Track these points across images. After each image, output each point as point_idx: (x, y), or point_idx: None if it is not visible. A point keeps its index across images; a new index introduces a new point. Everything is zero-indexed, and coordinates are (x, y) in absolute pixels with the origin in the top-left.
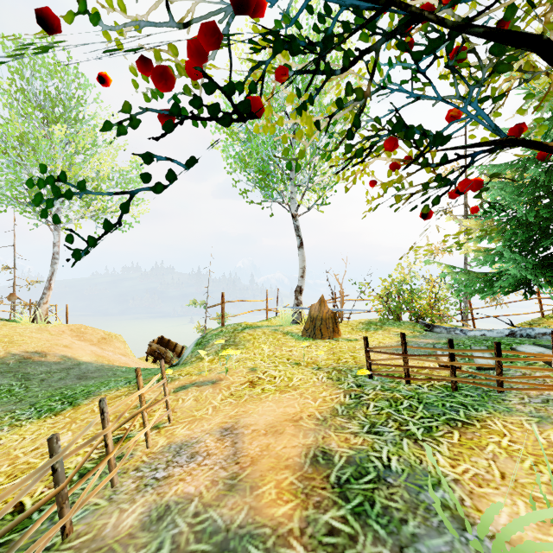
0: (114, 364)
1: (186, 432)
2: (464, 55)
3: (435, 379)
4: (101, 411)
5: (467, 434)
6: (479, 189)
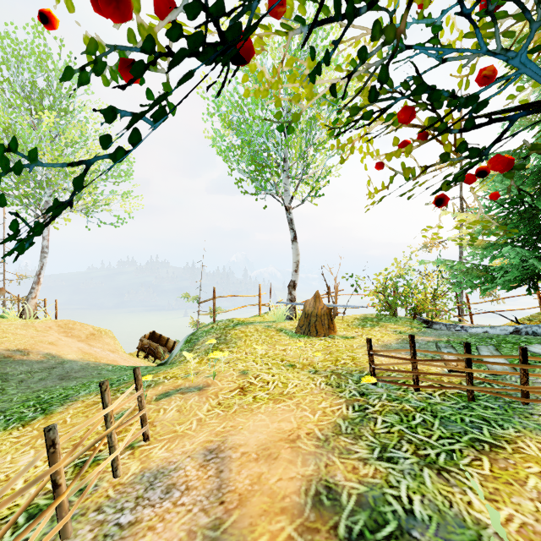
0: (101, 361)
1: (164, 454)
2: None
3: (449, 387)
4: (49, 443)
5: (499, 461)
6: (509, 169)
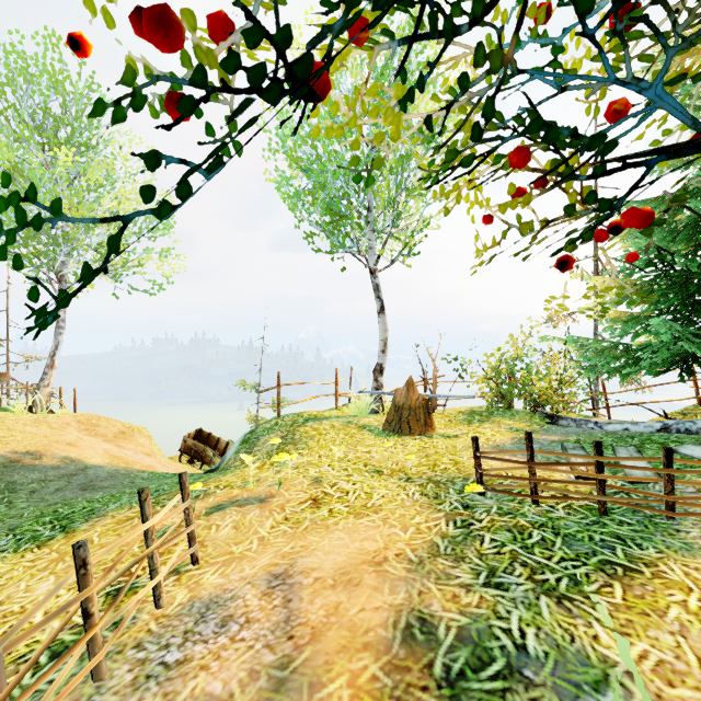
0: (134, 467)
1: (217, 580)
2: (640, 12)
3: (575, 498)
4: (79, 562)
5: (635, 588)
6: (648, 225)
